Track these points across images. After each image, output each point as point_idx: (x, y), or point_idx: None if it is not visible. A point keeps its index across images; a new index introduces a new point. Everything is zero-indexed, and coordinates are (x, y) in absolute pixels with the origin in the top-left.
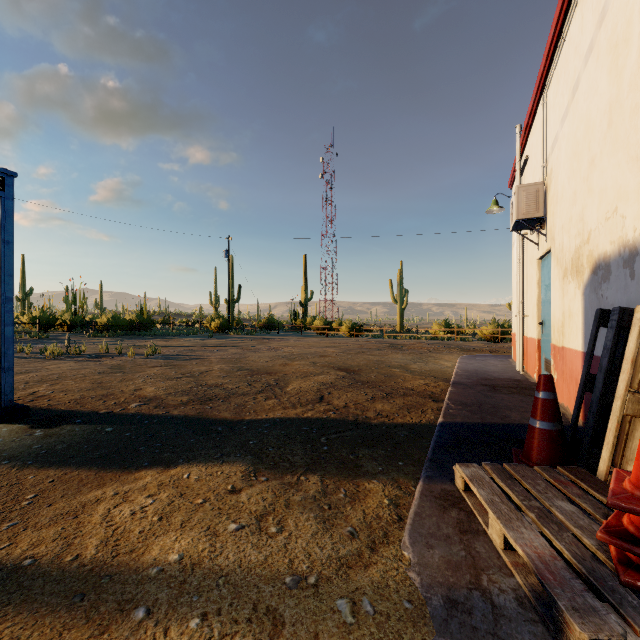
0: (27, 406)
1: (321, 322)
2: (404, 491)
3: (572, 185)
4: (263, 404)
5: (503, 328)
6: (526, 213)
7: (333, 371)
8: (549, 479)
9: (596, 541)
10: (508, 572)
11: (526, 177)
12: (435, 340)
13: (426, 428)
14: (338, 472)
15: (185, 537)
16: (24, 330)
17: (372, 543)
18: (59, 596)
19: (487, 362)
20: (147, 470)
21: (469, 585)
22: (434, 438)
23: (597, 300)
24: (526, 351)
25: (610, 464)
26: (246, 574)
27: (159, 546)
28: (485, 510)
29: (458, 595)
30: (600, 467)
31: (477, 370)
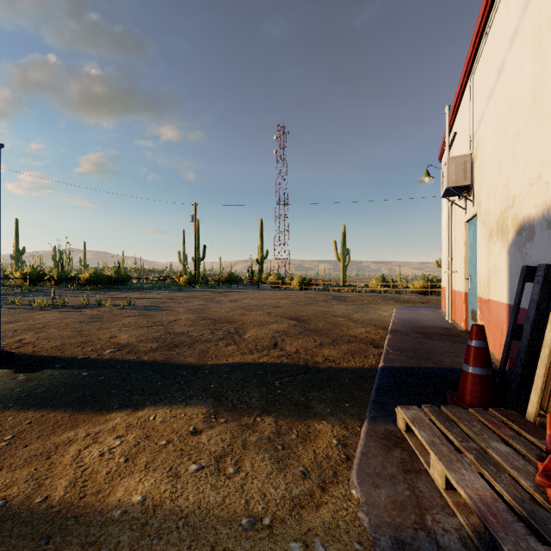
0: (12, 353)
1: (275, 277)
2: (351, 431)
3: (497, 156)
4: (224, 350)
5: (432, 282)
6: (455, 181)
7: (285, 320)
8: (483, 421)
9: (532, 482)
10: (450, 512)
11: (454, 151)
12: (373, 293)
13: (369, 372)
14: (291, 413)
15: (148, 478)
16: (17, 284)
17: (323, 483)
18: (26, 539)
19: (420, 312)
20: (117, 412)
21: (415, 525)
22: (376, 381)
23: (521, 258)
24: (454, 303)
25: (539, 407)
26: (205, 515)
27: (124, 487)
28: (426, 450)
29: (405, 535)
30: (529, 409)
31: (411, 319)
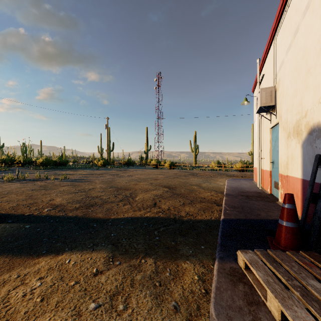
0: None
1: (155, 161)
2: (207, 269)
3: (294, 86)
4: (122, 208)
5: (246, 164)
6: (265, 103)
7: (161, 188)
8: (298, 261)
9: None
10: None
11: (262, 85)
12: (212, 170)
13: (215, 222)
14: (165, 255)
15: (56, 318)
16: None
17: (189, 315)
18: None
19: (241, 182)
20: (44, 256)
21: None
22: (220, 229)
23: (312, 149)
24: (262, 177)
25: None
26: None
27: None
28: (261, 284)
29: None
30: None
31: (237, 187)
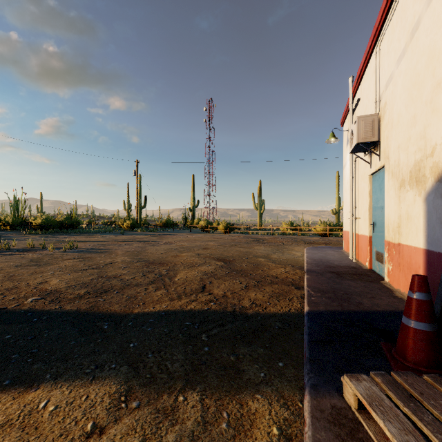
0: None
1: (204, 222)
2: (292, 411)
3: (411, 110)
4: (152, 295)
5: (330, 226)
6: (364, 138)
7: (213, 261)
8: None
9: None
10: None
11: (357, 115)
12: (284, 235)
13: (296, 318)
14: (219, 383)
15: None
16: None
17: None
18: None
19: (326, 252)
20: (3, 393)
21: None
22: (306, 330)
23: None
24: (357, 244)
25: None
26: None
27: None
28: None
29: None
30: None
31: (321, 259)
